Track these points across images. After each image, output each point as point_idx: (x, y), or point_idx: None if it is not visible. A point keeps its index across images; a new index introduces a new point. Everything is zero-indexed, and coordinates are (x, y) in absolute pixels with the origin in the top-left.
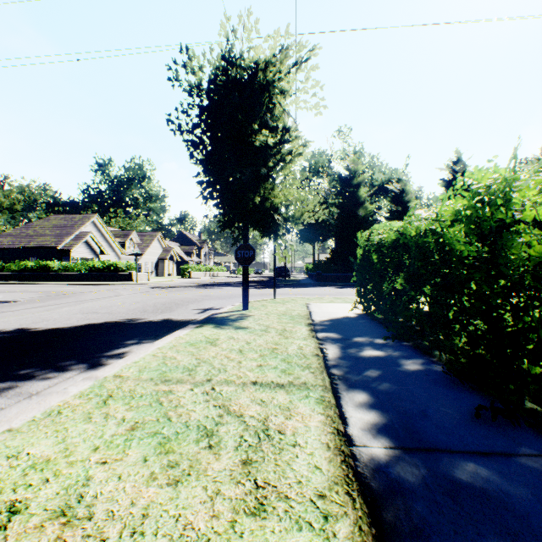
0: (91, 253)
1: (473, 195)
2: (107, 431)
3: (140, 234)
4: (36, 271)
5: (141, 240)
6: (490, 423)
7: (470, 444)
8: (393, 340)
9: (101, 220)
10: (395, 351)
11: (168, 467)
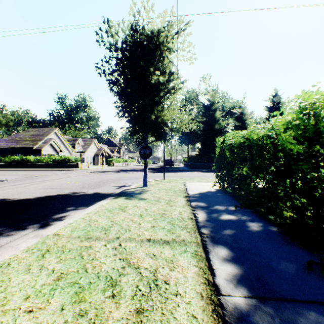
0: (54, 151)
1: (301, 110)
2: (39, 281)
3: (83, 139)
4: (21, 162)
5: (84, 143)
6: (319, 274)
7: (308, 293)
8: (240, 208)
9: (60, 131)
10: (242, 216)
11: (78, 315)
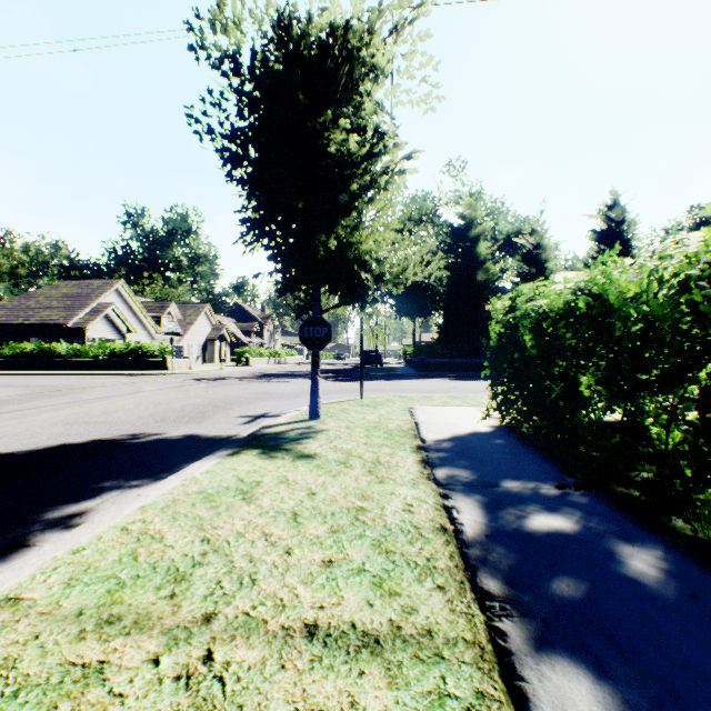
0: (114, 332)
1: None
2: None
3: (181, 306)
4: (38, 356)
5: (182, 314)
6: None
7: None
8: (575, 488)
9: (127, 288)
10: (590, 518)
11: None
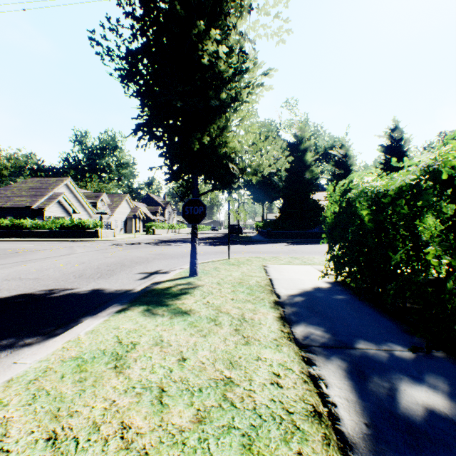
0: (64, 212)
1: None
2: None
3: (110, 195)
4: (11, 228)
5: (111, 201)
6: None
7: None
8: (426, 351)
9: (73, 183)
10: None
11: None
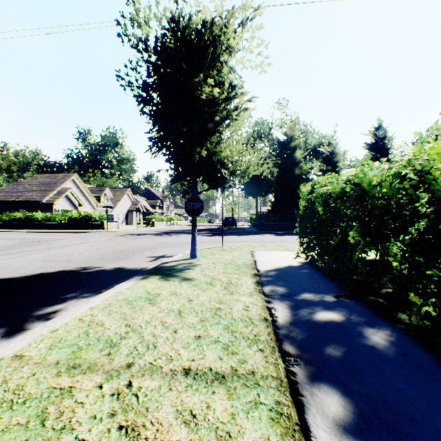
0: (71, 206)
1: None
2: None
3: (113, 190)
4: (24, 221)
5: (113, 195)
6: None
7: None
8: (345, 297)
9: (79, 178)
10: (352, 313)
11: None
